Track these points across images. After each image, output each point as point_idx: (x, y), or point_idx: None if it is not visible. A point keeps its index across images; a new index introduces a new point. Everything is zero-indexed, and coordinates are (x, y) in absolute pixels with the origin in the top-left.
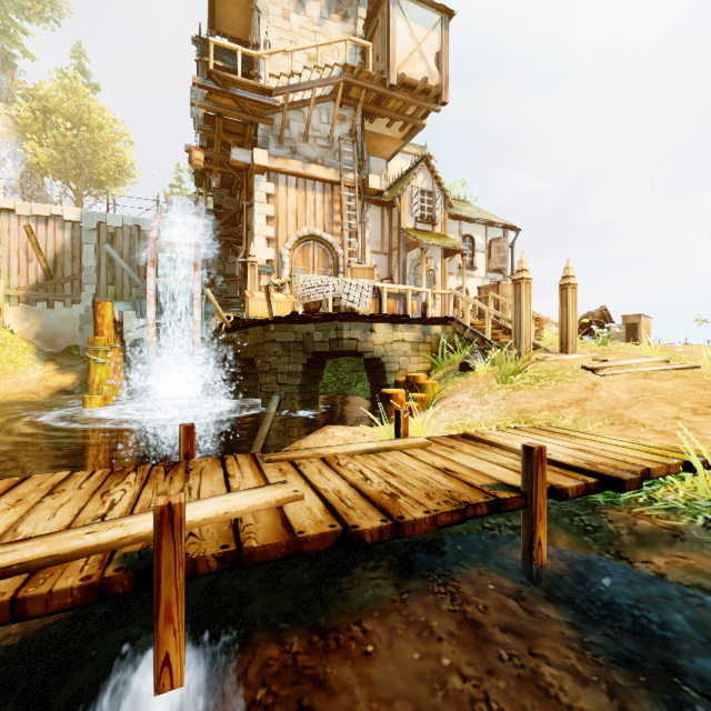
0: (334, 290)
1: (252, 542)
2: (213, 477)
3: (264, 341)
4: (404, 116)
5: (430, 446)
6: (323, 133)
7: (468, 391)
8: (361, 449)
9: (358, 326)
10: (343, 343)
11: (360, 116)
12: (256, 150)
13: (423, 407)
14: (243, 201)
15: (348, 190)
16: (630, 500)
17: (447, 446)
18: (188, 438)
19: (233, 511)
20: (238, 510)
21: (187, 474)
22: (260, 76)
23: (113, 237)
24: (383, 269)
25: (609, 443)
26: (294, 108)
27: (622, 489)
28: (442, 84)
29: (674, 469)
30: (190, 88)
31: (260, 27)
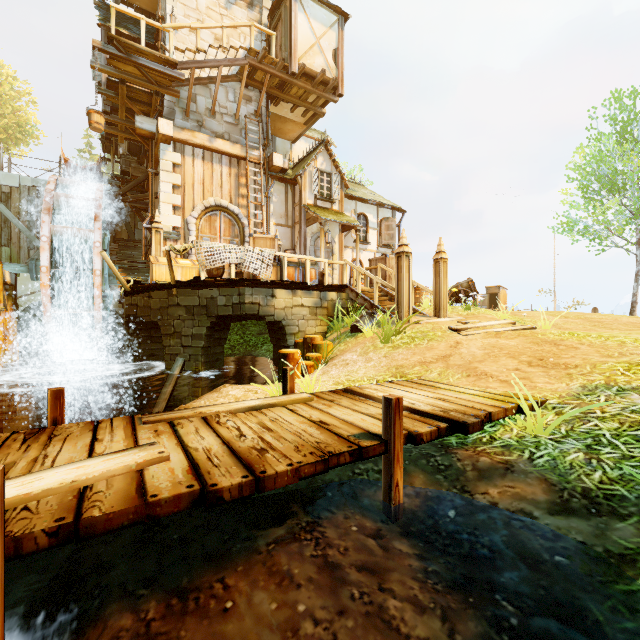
0: (237, 257)
1: (95, 512)
2: (78, 442)
3: (169, 305)
4: (306, 102)
5: (312, 400)
6: (230, 111)
7: (356, 350)
8: (245, 406)
9: (260, 291)
10: (246, 307)
11: (265, 98)
12: (161, 119)
13: (317, 365)
14: (149, 168)
15: (253, 166)
16: (476, 440)
17: (327, 400)
18: (56, 402)
19: (83, 479)
20: (89, 477)
21: (48, 441)
22: (166, 48)
23: (8, 196)
24: (287, 240)
25: (464, 392)
26: (201, 83)
27: (467, 432)
28: (339, 78)
29: (511, 412)
30: (93, 51)
31: (166, 1)
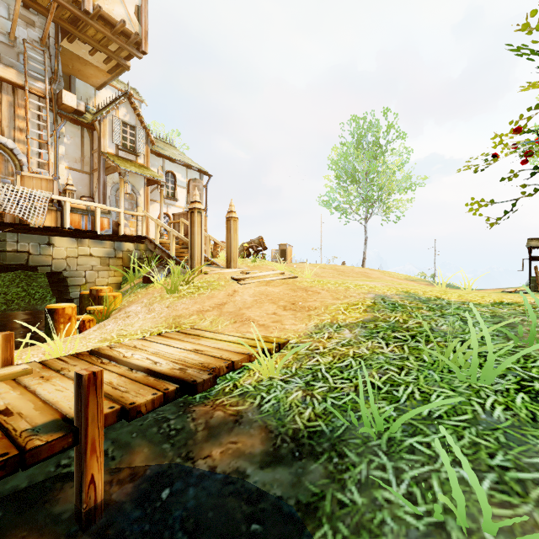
0: None
1: None
2: None
3: None
4: (107, 49)
5: (28, 373)
6: (1, 27)
7: (143, 301)
8: None
9: (30, 238)
10: (7, 256)
11: (54, 29)
12: None
13: (97, 319)
14: None
15: (37, 99)
16: (220, 391)
17: (55, 369)
18: None
19: None
20: None
21: None
22: None
23: None
24: (84, 187)
25: (223, 340)
26: None
27: (195, 392)
28: (142, 35)
29: (255, 357)
30: None
31: None
